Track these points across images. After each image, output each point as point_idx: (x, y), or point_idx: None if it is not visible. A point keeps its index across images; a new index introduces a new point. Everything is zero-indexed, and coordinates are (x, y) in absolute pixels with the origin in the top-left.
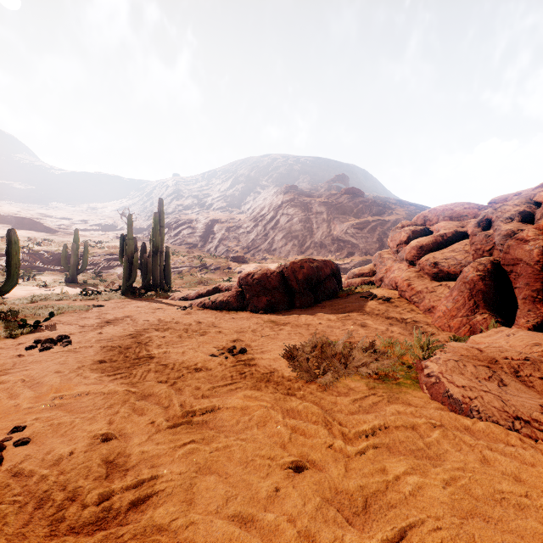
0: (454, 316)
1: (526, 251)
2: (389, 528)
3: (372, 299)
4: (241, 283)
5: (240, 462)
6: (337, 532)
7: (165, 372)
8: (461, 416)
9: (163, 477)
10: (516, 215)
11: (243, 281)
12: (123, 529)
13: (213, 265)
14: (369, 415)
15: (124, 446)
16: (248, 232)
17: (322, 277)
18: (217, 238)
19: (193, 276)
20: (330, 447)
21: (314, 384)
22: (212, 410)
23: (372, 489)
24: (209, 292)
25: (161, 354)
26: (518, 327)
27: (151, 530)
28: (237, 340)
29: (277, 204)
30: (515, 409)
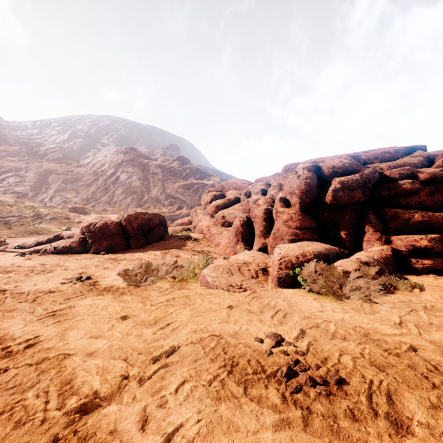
0: (228, 247)
1: (259, 211)
2: (163, 324)
3: (186, 239)
4: (84, 231)
5: (92, 323)
6: (141, 330)
7: (23, 297)
8: (210, 289)
9: (43, 335)
10: (260, 191)
11: (86, 229)
12: (25, 354)
13: (49, 216)
14: (167, 295)
15: (7, 332)
16: (87, 185)
17: (153, 226)
18: (53, 189)
19: (24, 226)
20: (143, 309)
21: (139, 288)
22: (69, 308)
23: (160, 317)
24: (49, 240)
25: (13, 287)
26: (253, 250)
27: (43, 350)
28: (82, 273)
29: (117, 162)
30: (231, 282)
